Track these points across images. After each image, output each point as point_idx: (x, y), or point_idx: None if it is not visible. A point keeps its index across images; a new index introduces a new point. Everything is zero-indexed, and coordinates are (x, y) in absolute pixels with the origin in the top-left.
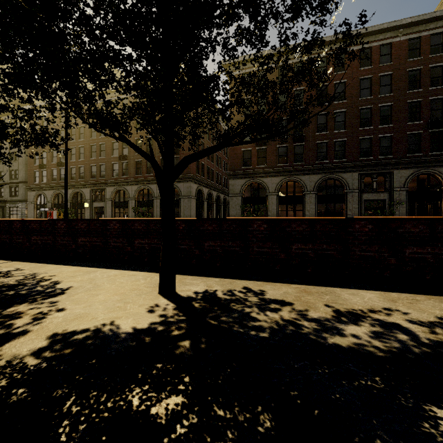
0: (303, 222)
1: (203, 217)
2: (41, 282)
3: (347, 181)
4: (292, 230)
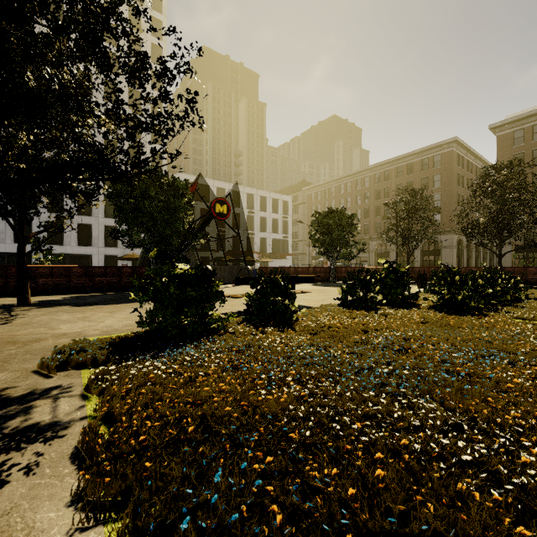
0: None
1: (462, 264)
2: None
3: None
4: None
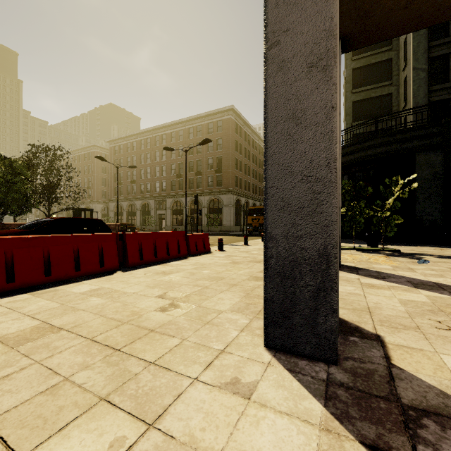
0: None
1: None
2: None
3: (151, 204)
4: None
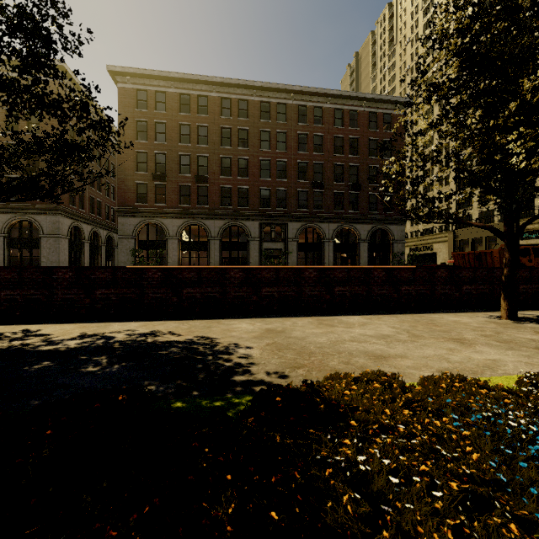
0: (107, 270)
1: (82, 264)
2: None
3: (249, 229)
4: (97, 278)
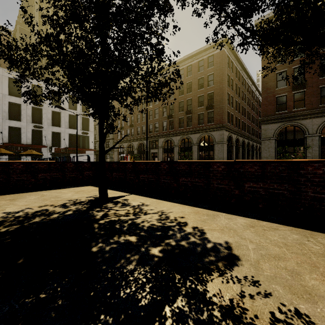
0: None
1: (232, 159)
2: (183, 227)
3: None
4: None
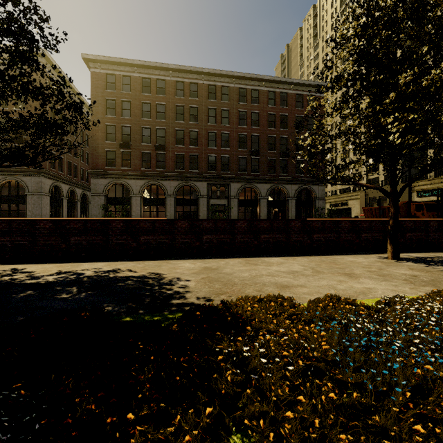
0: (79, 221)
1: (61, 217)
2: None
3: (199, 188)
4: (71, 227)
